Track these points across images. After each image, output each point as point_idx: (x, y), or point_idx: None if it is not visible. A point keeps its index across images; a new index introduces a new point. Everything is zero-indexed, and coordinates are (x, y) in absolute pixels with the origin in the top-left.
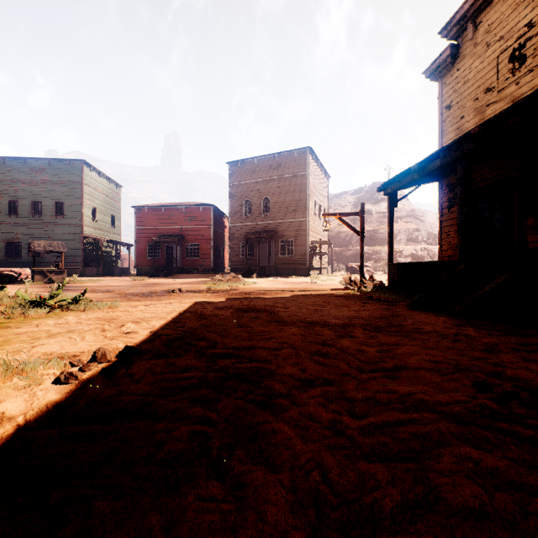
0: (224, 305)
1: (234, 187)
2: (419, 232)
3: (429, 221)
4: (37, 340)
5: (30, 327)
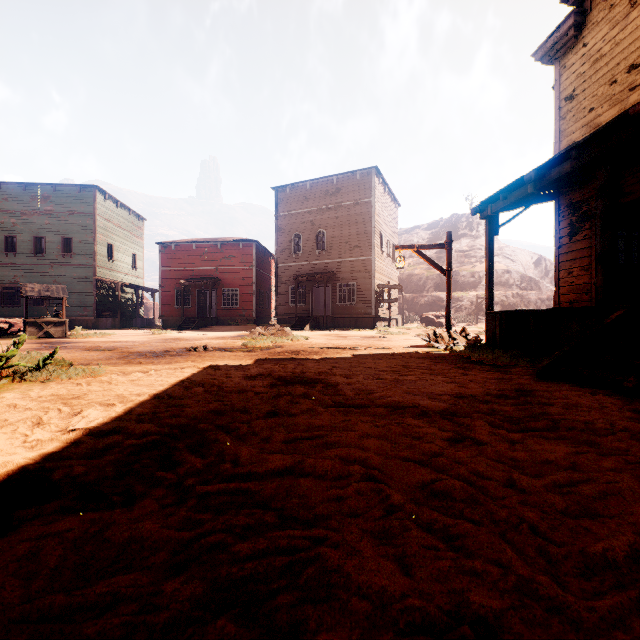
0: (258, 372)
1: (281, 219)
2: (509, 274)
3: (522, 261)
4: None
5: None
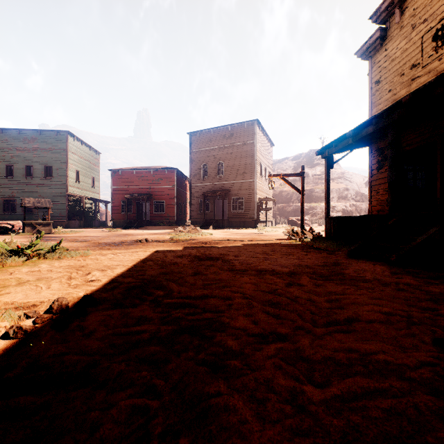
0: (183, 254)
1: (193, 154)
2: (348, 191)
3: (357, 182)
4: (5, 288)
5: (4, 275)
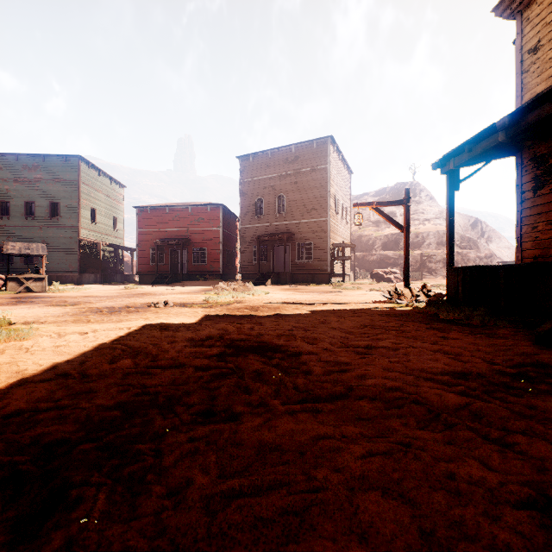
0: (208, 334)
1: (245, 185)
2: None
3: (460, 223)
4: None
5: None
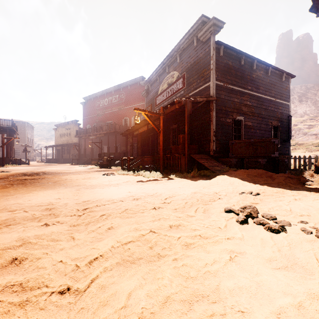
0: None
1: None
2: None
3: None
4: None
5: None
